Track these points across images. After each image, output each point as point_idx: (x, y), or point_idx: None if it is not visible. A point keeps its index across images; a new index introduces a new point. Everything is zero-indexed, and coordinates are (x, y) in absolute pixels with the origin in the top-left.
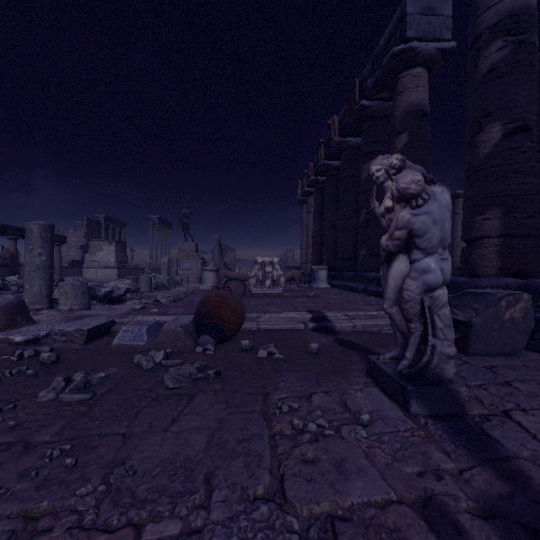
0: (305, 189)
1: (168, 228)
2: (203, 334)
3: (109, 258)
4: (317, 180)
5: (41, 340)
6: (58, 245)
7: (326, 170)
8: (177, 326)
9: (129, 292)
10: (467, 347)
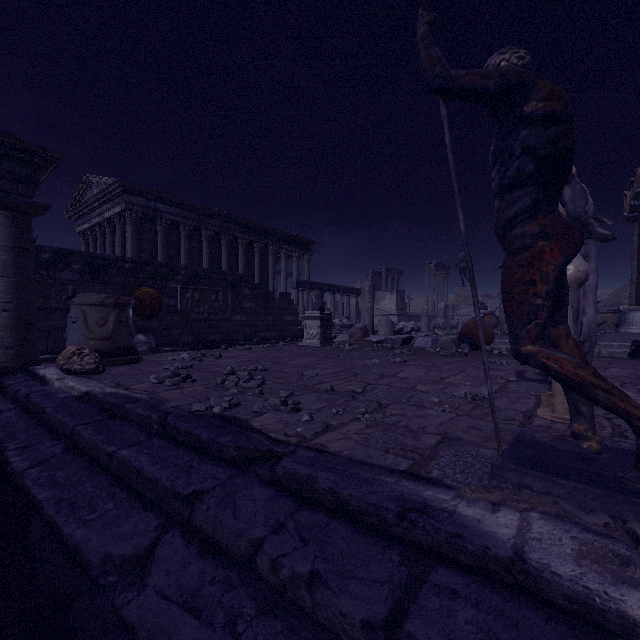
0: (632, 203)
1: (444, 272)
2: (462, 343)
3: (390, 306)
4: None
5: (382, 342)
6: (356, 296)
7: None
8: (448, 338)
9: (413, 331)
10: None
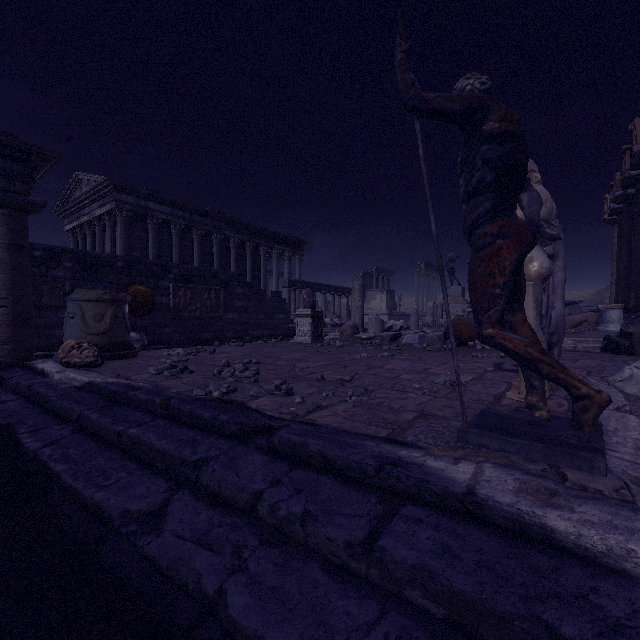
0: (612, 207)
1: (434, 272)
2: (448, 339)
3: (381, 306)
4: (626, 194)
5: (371, 339)
6: (347, 296)
7: (633, 182)
8: (434, 335)
9: (402, 329)
10: (633, 350)
